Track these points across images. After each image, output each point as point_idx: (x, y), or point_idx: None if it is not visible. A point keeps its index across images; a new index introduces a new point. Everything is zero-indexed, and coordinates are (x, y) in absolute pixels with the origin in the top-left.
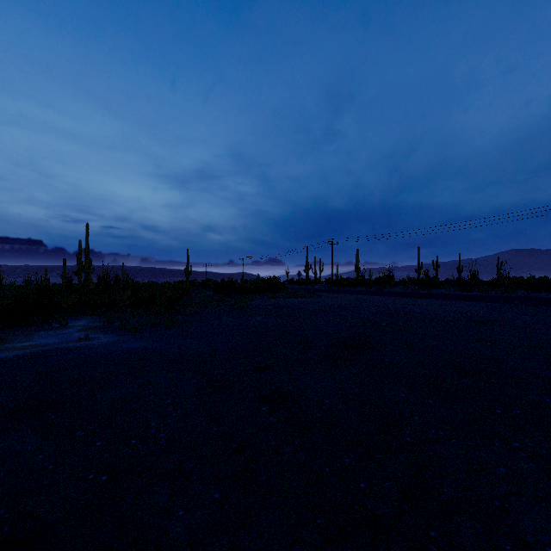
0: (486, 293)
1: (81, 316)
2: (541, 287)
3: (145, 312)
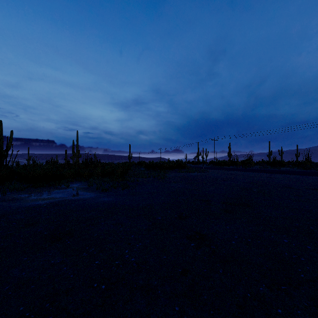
0: None
1: (75, 181)
2: None
3: (109, 179)
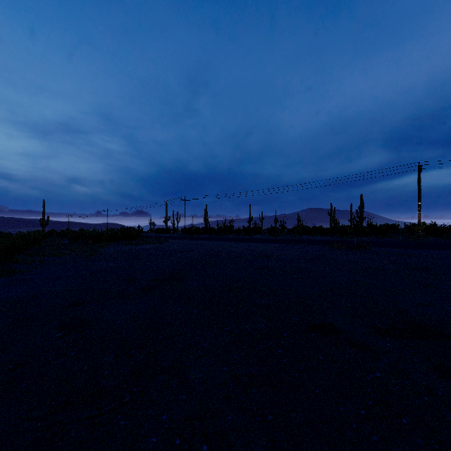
0: (284, 237)
1: None
2: (312, 233)
3: None
